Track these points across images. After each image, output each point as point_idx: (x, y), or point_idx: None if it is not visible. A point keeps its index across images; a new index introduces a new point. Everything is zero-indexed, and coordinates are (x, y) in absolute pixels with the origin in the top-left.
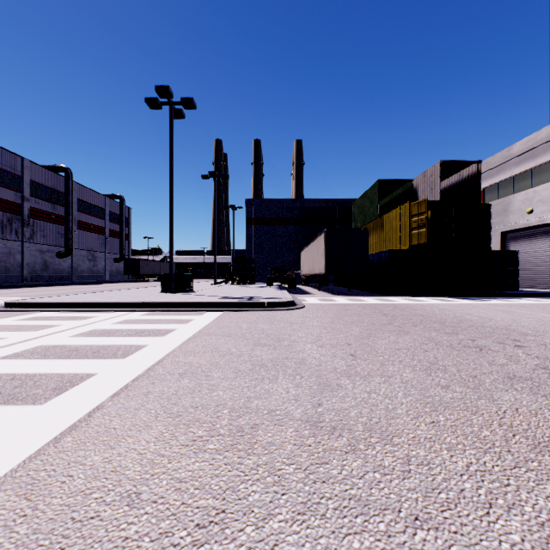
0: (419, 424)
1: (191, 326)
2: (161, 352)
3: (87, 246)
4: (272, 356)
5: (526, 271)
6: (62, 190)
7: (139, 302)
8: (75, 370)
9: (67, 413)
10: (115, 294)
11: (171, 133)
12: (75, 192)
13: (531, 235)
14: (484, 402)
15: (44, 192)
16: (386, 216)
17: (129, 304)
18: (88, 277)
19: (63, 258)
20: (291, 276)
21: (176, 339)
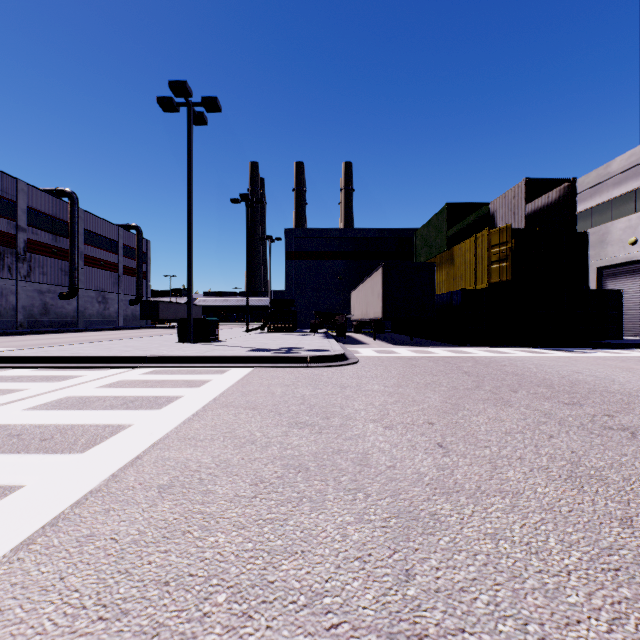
0: None
1: (204, 392)
2: (145, 440)
3: (96, 285)
4: (317, 447)
5: (628, 316)
6: (66, 218)
7: (143, 356)
8: None
9: None
10: (119, 344)
11: (190, 142)
12: (81, 222)
13: (635, 271)
14: None
15: (43, 220)
16: (457, 248)
17: (130, 358)
18: (97, 322)
19: (66, 300)
20: (340, 321)
21: (177, 413)
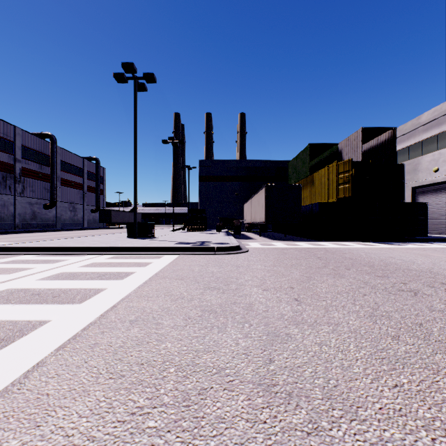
0: (382, 389)
1: (148, 270)
2: (117, 296)
3: (68, 199)
4: (221, 300)
5: (432, 220)
6: (48, 153)
7: (106, 247)
8: (29, 317)
9: (3, 373)
10: (88, 239)
11: (135, 103)
12: (58, 155)
13: (437, 189)
14: (441, 357)
15: (33, 154)
16: (316, 174)
17: (97, 249)
18: (69, 224)
19: (48, 209)
20: (237, 224)
21: (133, 282)
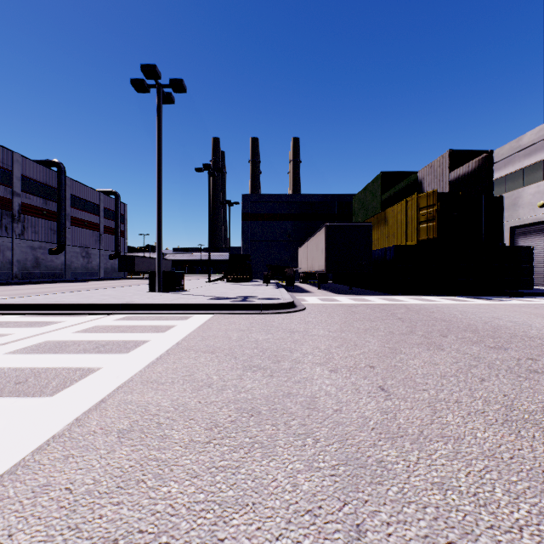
0: None
1: (168, 337)
2: (111, 383)
3: (81, 242)
4: (268, 390)
5: (537, 269)
6: (54, 185)
7: (117, 304)
8: None
9: None
10: (97, 293)
11: (159, 118)
12: (68, 188)
13: (543, 230)
14: None
15: (35, 187)
16: (390, 210)
17: (105, 306)
18: (81, 274)
19: (55, 255)
20: (289, 273)
21: (143, 357)
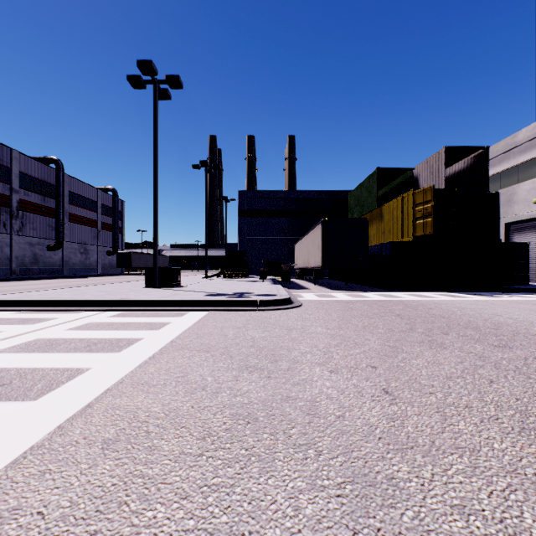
0: None
1: (162, 334)
2: (100, 385)
3: (79, 239)
4: (266, 393)
5: (532, 265)
6: (52, 182)
7: (112, 300)
8: None
9: None
10: (94, 289)
11: (155, 114)
12: (66, 185)
13: None
14: None
15: (33, 183)
16: (386, 206)
17: (100, 302)
18: (79, 270)
19: (53, 251)
20: (285, 269)
21: (135, 356)
